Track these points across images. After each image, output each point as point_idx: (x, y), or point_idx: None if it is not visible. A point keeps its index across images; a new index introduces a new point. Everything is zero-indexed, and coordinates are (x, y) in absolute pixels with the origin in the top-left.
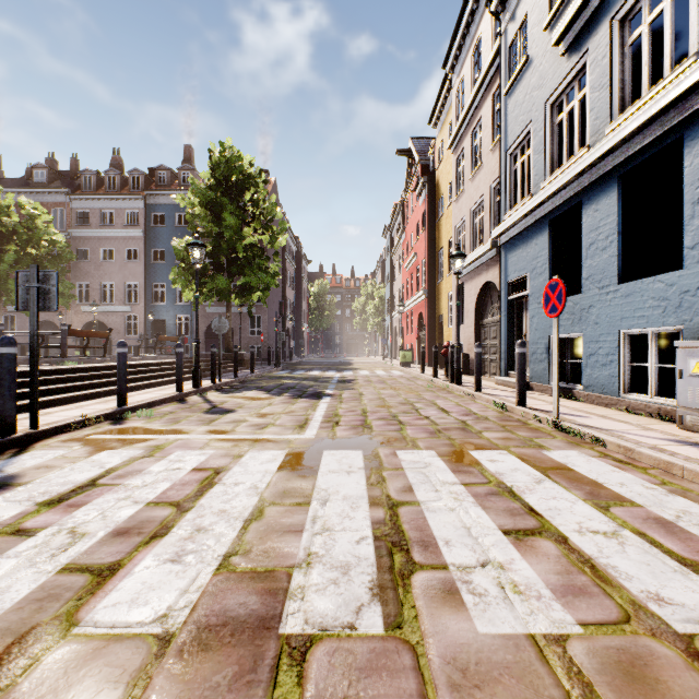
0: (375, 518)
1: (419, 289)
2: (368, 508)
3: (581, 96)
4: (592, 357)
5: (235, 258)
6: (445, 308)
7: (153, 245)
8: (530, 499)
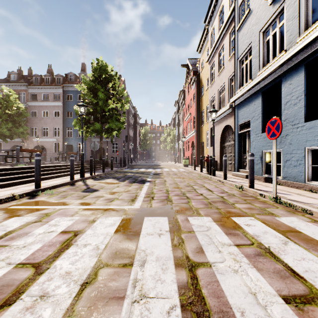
0: (180, 281)
1: (192, 130)
2: (174, 270)
3: (280, 25)
4: (288, 162)
5: (104, 114)
6: (204, 139)
7: (67, 109)
8: (287, 260)
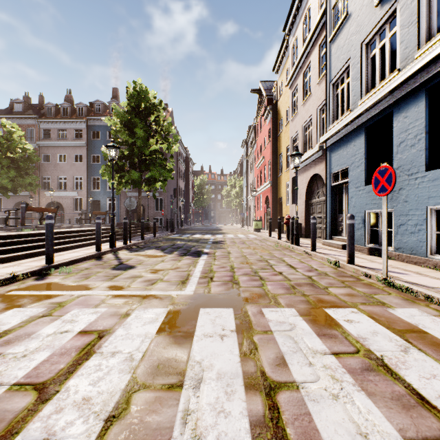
0: (253, 414)
1: (266, 181)
2: (244, 394)
3: (391, 34)
4: (402, 227)
5: (144, 159)
6: (283, 193)
7: (92, 152)
8: (410, 379)
